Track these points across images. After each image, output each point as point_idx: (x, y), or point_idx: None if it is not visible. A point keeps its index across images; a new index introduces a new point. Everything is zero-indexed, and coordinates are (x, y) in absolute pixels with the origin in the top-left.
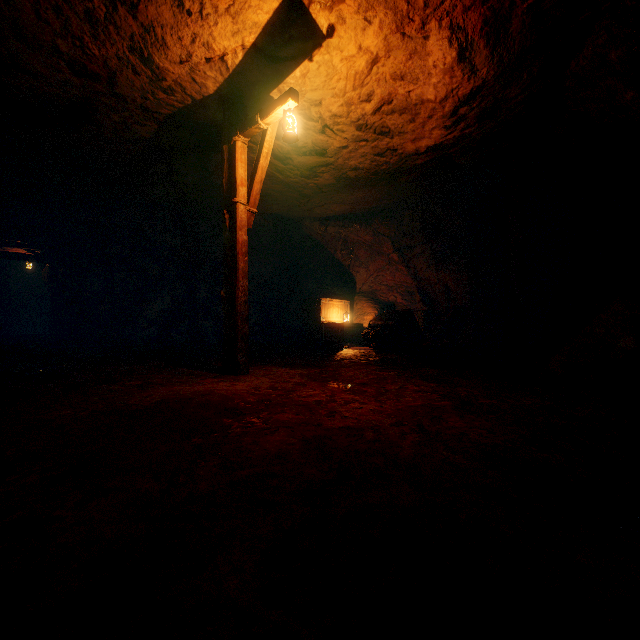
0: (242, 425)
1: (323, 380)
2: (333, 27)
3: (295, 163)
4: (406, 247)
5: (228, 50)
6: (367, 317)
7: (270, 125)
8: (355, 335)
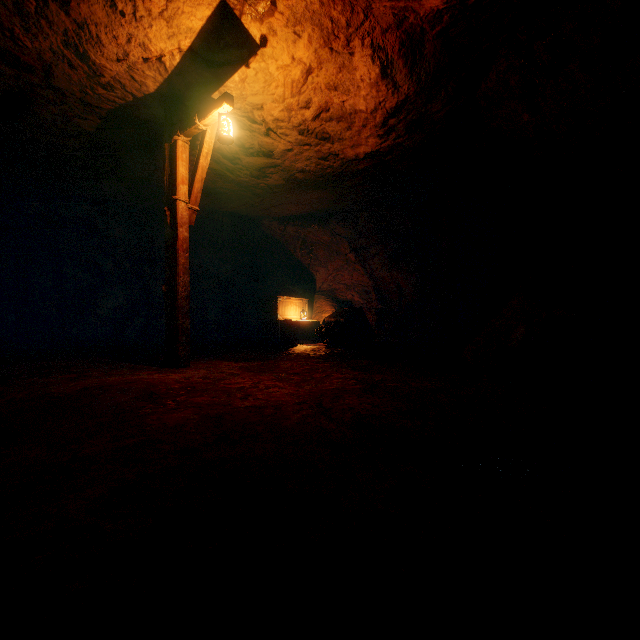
0: (155, 406)
1: (259, 371)
2: (266, 38)
3: (244, 163)
4: (362, 248)
5: (165, 52)
6: (325, 315)
7: (209, 126)
8: (312, 332)
